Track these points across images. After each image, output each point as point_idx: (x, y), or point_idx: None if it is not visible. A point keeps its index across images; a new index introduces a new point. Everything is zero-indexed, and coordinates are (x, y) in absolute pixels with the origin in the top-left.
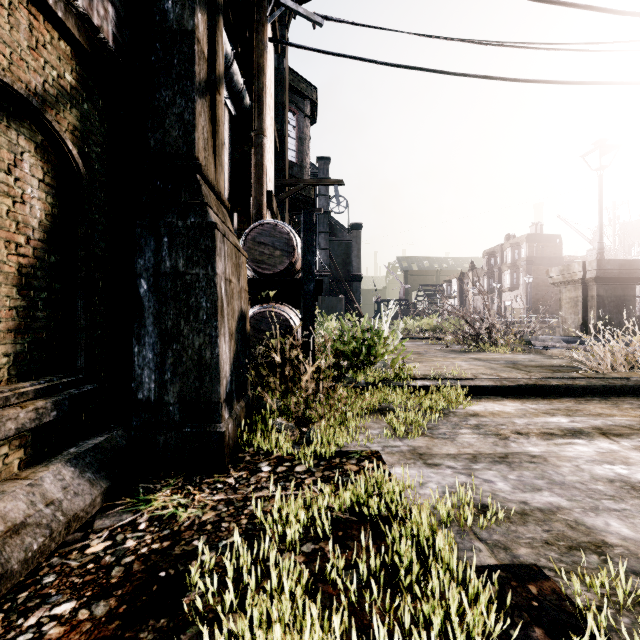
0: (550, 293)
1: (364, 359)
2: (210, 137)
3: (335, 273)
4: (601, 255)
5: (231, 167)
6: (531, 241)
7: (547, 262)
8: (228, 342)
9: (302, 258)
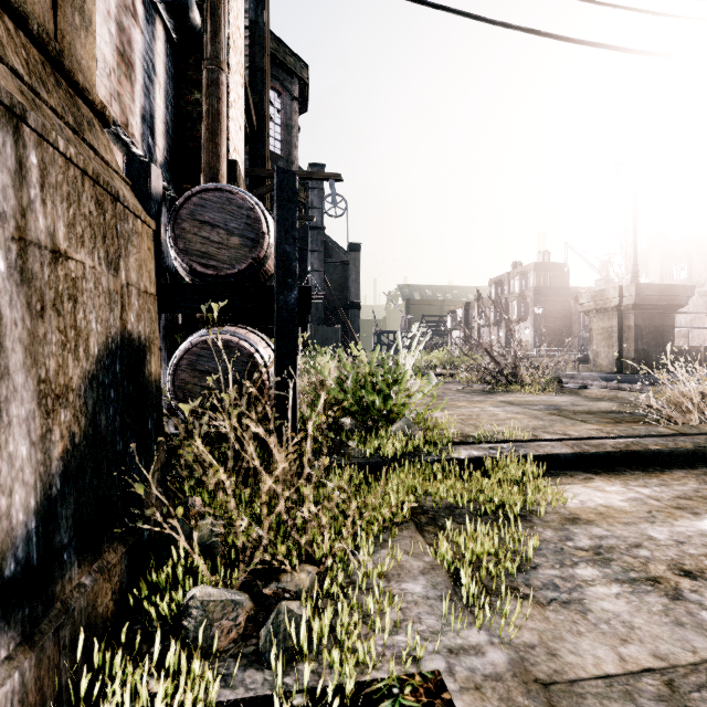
0: (557, 325)
1: (376, 415)
2: None
3: (330, 300)
4: (636, 279)
5: (171, 119)
6: (539, 270)
7: (555, 292)
8: (31, 419)
9: (275, 248)
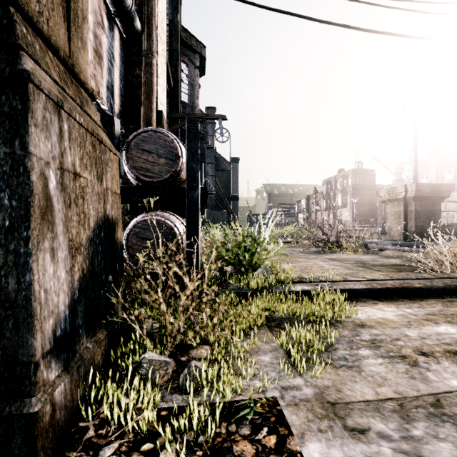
0: (368, 210)
1: (246, 265)
2: None
3: (219, 194)
4: (416, 180)
5: (123, 86)
6: (355, 174)
7: (366, 188)
8: (66, 259)
9: (186, 165)
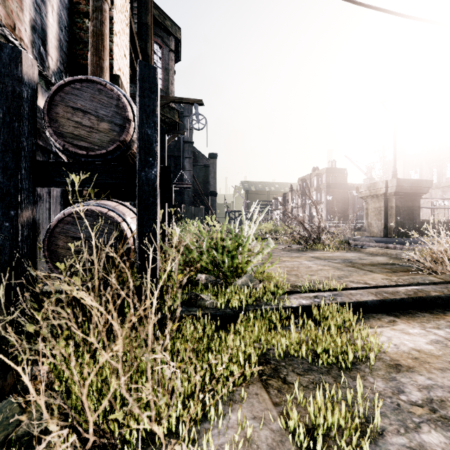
0: (340, 207)
1: (226, 271)
2: None
3: (197, 190)
4: (395, 176)
5: (65, 39)
6: (329, 172)
7: (338, 186)
8: None
9: (137, 130)
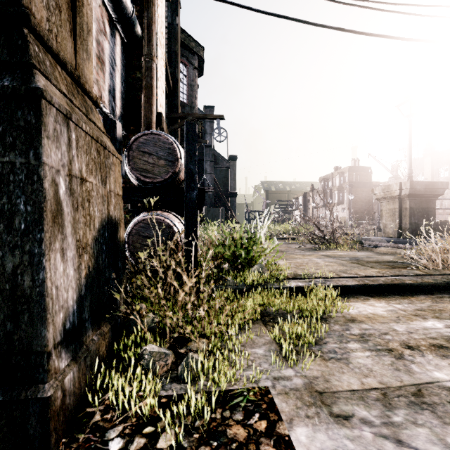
0: (364, 207)
1: (243, 261)
2: (66, 9)
3: (217, 191)
4: (411, 178)
5: (124, 89)
6: (352, 171)
7: (362, 185)
8: (74, 258)
9: (185, 167)
